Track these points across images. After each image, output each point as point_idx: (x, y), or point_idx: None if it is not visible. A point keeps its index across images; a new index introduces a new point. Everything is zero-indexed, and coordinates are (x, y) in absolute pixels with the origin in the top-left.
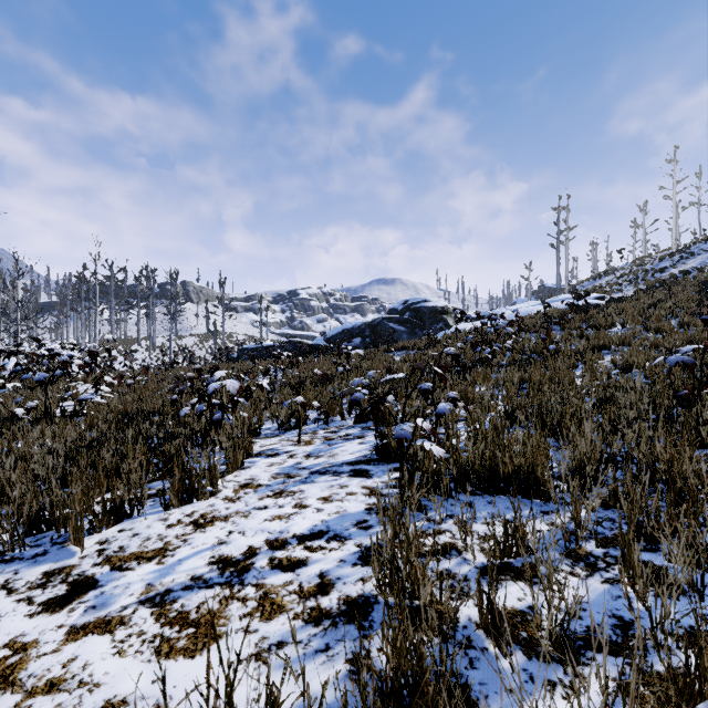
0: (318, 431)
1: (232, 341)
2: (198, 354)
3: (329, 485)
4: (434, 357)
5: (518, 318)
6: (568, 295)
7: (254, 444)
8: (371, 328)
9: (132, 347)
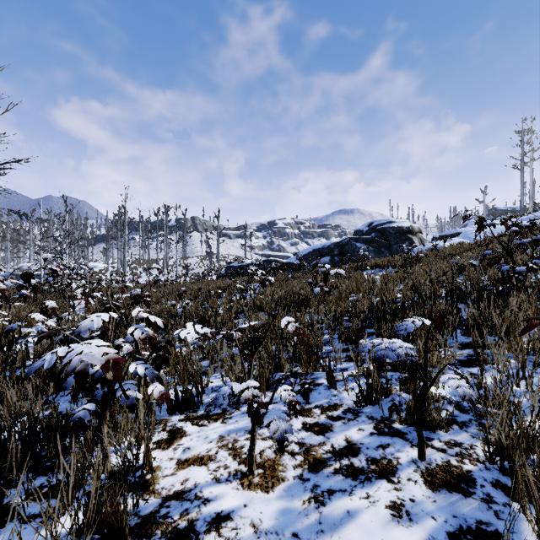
0: (290, 421)
1: (225, 260)
2: (198, 271)
3: None
4: None
5: None
6: None
7: (175, 444)
8: (339, 247)
9: (152, 266)
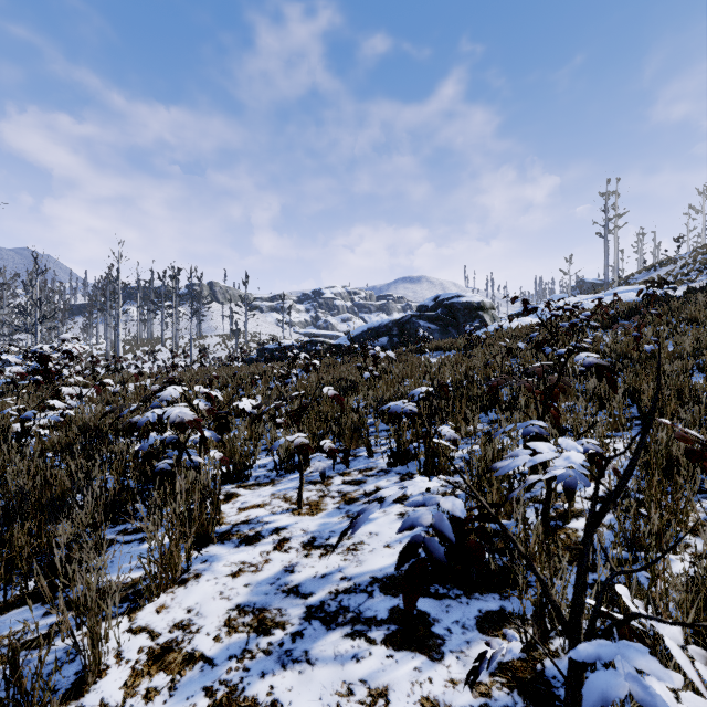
0: (332, 480)
1: (255, 341)
2: (220, 354)
3: (341, 681)
4: (536, 369)
5: (601, 309)
6: (629, 287)
7: (233, 501)
8: (398, 326)
9: (156, 347)
